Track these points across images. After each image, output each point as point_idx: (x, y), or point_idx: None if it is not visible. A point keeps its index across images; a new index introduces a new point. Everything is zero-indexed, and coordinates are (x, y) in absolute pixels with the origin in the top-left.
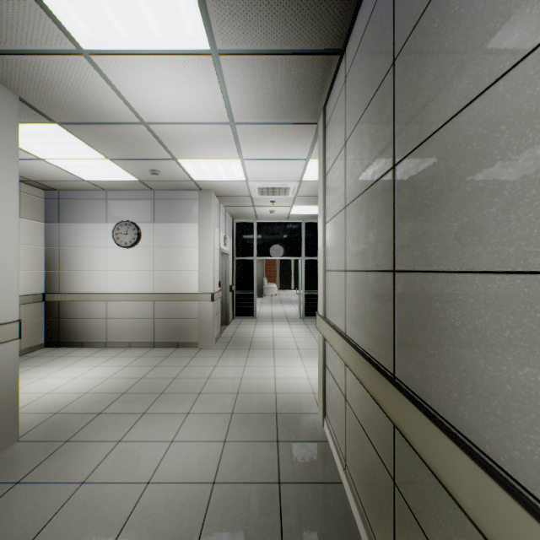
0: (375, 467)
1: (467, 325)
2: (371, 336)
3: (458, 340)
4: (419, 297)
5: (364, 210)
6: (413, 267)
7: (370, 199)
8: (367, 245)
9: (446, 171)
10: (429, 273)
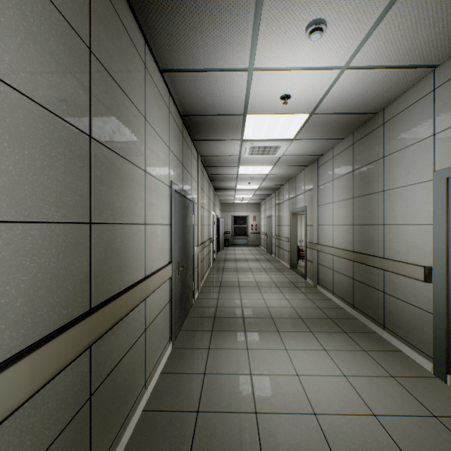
0: (63, 450)
1: (128, 244)
2: (52, 306)
3: (126, 251)
4: (111, 238)
5: (30, 128)
6: (108, 220)
7: (50, 128)
8: (40, 186)
9: (123, 179)
10: (116, 224)
